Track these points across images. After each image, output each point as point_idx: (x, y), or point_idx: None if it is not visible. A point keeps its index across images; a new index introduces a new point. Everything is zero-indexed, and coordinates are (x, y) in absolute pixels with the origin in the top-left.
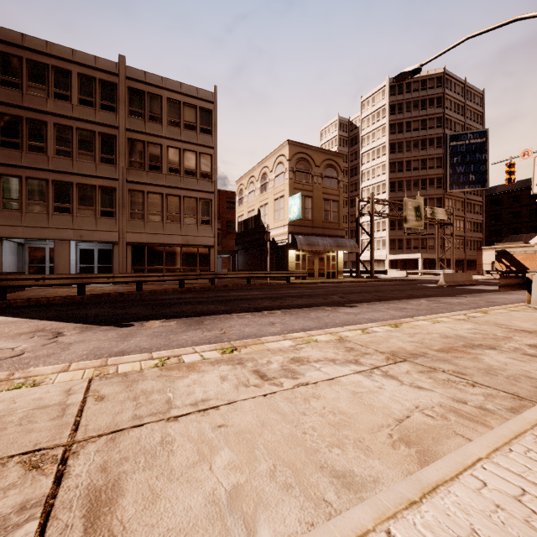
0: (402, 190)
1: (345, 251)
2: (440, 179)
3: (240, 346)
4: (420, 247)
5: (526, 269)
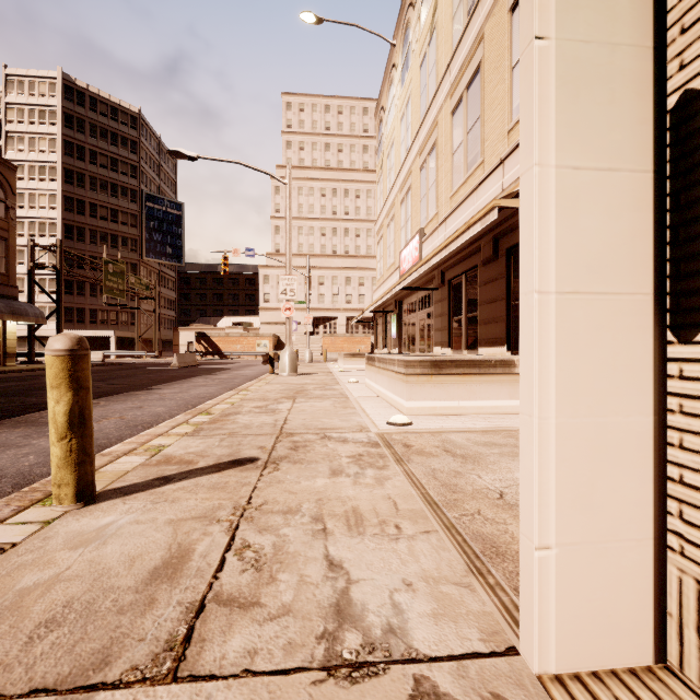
0: (84, 241)
1: (21, 321)
2: (136, 241)
3: (205, 412)
4: (111, 321)
5: (220, 350)
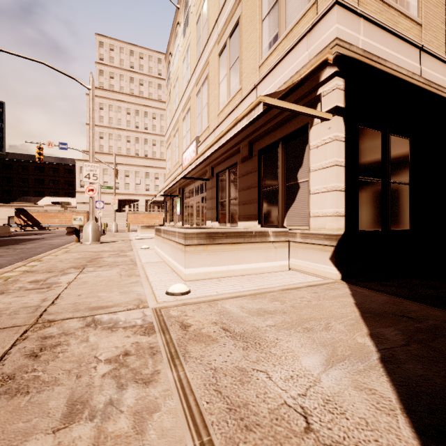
0: None
1: None
2: None
3: None
4: None
5: (39, 223)
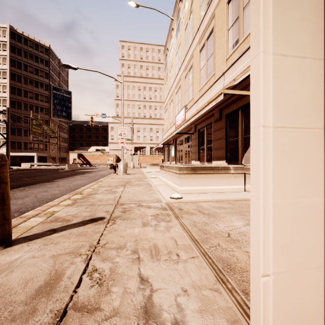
0: (21, 109)
1: None
2: (47, 109)
3: (79, 193)
4: (35, 148)
5: (90, 162)
